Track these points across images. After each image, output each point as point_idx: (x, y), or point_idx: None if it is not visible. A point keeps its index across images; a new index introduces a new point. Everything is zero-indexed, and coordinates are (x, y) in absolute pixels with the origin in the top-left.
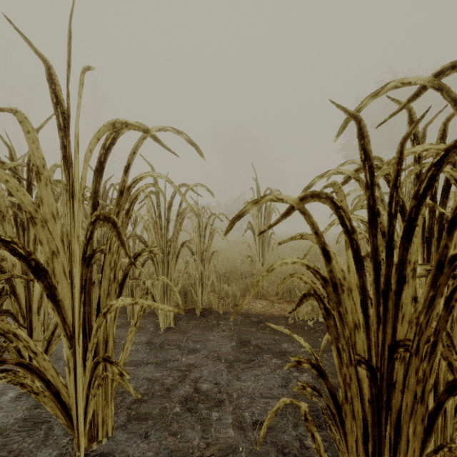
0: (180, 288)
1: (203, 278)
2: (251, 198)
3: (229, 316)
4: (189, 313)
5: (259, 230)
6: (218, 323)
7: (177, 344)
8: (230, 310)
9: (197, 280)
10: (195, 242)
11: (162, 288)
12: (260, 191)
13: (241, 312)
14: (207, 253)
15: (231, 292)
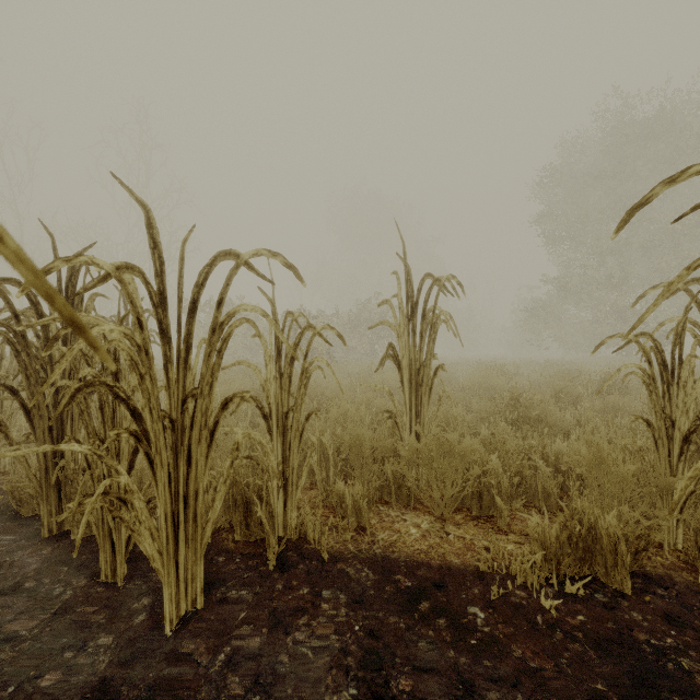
0: (235, 495)
1: (288, 472)
2: (394, 296)
3: (345, 569)
4: (252, 558)
5: (410, 360)
6: (317, 598)
7: (193, 691)
8: (347, 546)
9: (272, 479)
10: (269, 390)
11: (168, 520)
12: (403, 292)
13: (373, 554)
14: (296, 416)
15: (351, 500)
